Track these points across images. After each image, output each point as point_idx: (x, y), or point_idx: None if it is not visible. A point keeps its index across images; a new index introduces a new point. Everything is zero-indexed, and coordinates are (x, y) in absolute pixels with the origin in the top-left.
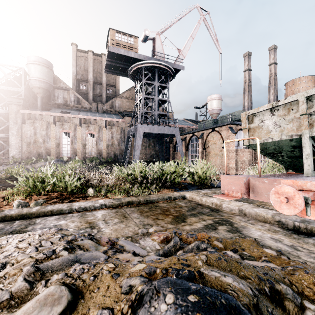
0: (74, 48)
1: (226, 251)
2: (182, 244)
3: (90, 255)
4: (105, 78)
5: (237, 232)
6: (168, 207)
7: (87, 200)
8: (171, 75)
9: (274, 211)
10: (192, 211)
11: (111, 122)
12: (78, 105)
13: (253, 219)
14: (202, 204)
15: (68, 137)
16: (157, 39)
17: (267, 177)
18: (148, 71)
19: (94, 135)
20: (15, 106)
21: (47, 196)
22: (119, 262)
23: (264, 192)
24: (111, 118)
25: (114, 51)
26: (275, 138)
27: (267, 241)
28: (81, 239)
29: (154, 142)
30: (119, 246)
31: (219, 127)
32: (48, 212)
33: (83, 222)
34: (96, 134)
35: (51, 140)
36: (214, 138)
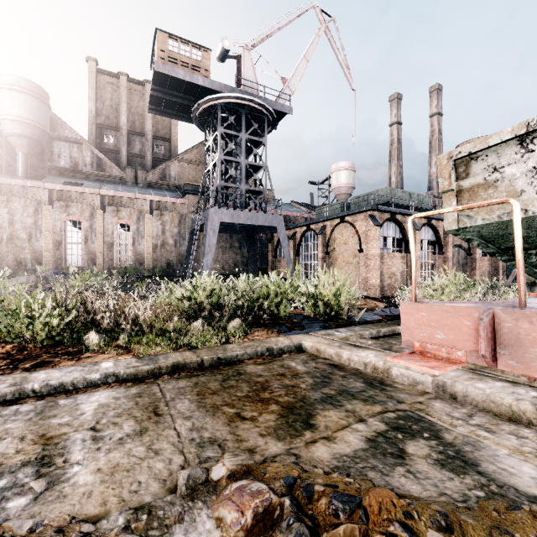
0: (91, 67)
1: None
2: None
3: None
4: (151, 126)
5: (469, 468)
6: (267, 376)
7: (79, 360)
8: (269, 121)
9: (533, 392)
10: (325, 389)
11: (162, 203)
12: (100, 171)
13: (479, 412)
14: (341, 367)
15: (79, 229)
16: (245, 57)
17: None
18: (229, 112)
19: (130, 227)
20: None
21: None
22: None
23: None
24: (161, 197)
25: (165, 71)
26: (536, 209)
27: None
28: None
29: (239, 242)
30: None
31: (352, 215)
32: None
33: (30, 439)
34: (133, 224)
35: (44, 235)
36: (344, 233)
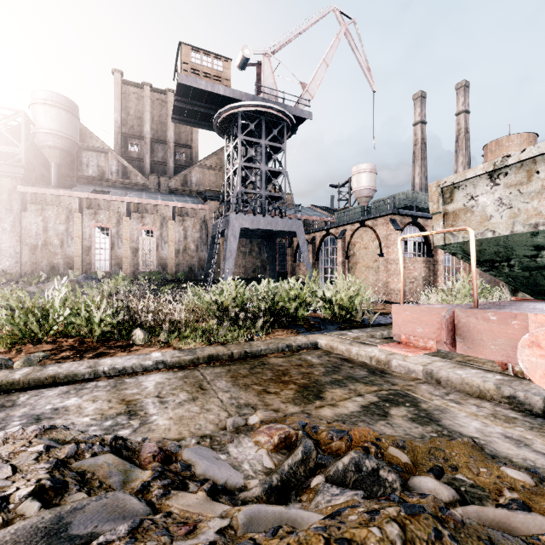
0: (117, 79)
1: (421, 476)
2: (321, 458)
3: (99, 508)
4: (173, 133)
5: (432, 422)
6: (287, 366)
7: (130, 352)
8: (288, 127)
9: (498, 376)
10: (334, 375)
11: (184, 210)
12: (125, 179)
13: (455, 392)
14: (350, 360)
15: (106, 235)
16: (265, 64)
17: (491, 308)
18: (249, 119)
19: (153, 233)
20: (9, 180)
21: (53, 344)
22: (166, 542)
23: (489, 340)
24: (183, 203)
25: (188, 83)
26: (501, 231)
27: (501, 445)
28: (92, 453)
29: (259, 246)
30: (181, 465)
31: (372, 219)
32: (48, 379)
33: (115, 401)
34: (157, 230)
35: (75, 241)
36: (364, 238)
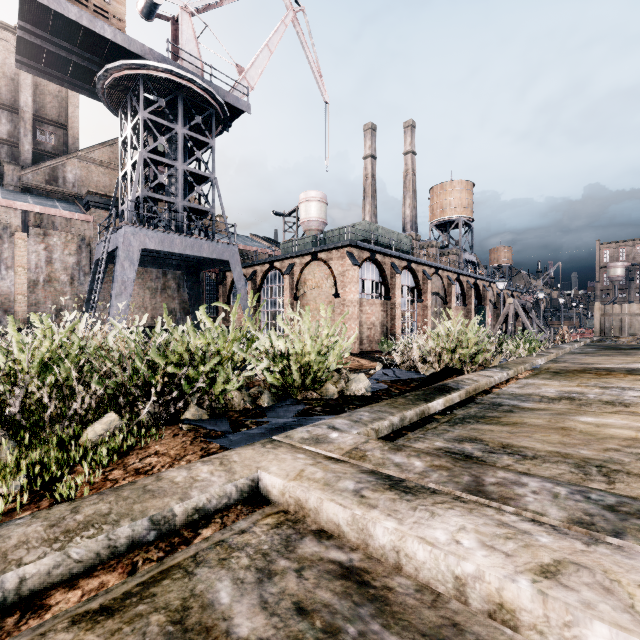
0: None
1: None
2: None
3: None
4: (31, 99)
5: None
6: None
7: None
8: (219, 118)
9: None
10: None
11: (47, 218)
12: None
13: None
14: (381, 587)
15: None
16: (184, 22)
17: None
18: (158, 93)
19: None
20: None
21: None
22: None
23: None
24: (45, 208)
25: None
26: None
27: None
28: None
29: (177, 282)
30: None
31: (326, 251)
32: None
33: None
34: None
35: None
36: (316, 274)
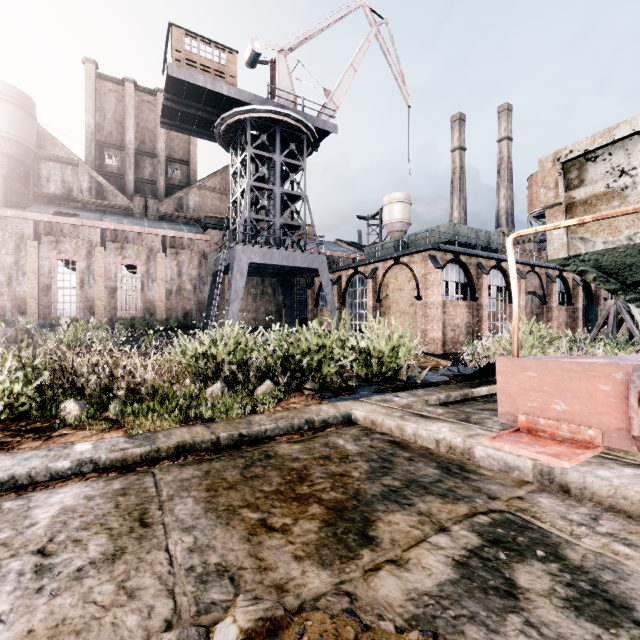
0: (89, 71)
1: None
2: None
3: None
4: (165, 145)
5: (620, 615)
6: (306, 460)
7: (49, 439)
8: (309, 142)
9: None
10: (386, 478)
11: (178, 240)
12: (101, 199)
13: (606, 513)
14: (405, 445)
15: (74, 271)
16: (280, 63)
17: None
18: (260, 129)
19: (137, 268)
20: None
21: None
22: None
23: None
24: (177, 232)
25: (181, 76)
26: None
27: None
28: None
29: (273, 287)
30: None
31: (409, 255)
32: None
33: None
34: (142, 265)
35: (28, 278)
36: (398, 277)
